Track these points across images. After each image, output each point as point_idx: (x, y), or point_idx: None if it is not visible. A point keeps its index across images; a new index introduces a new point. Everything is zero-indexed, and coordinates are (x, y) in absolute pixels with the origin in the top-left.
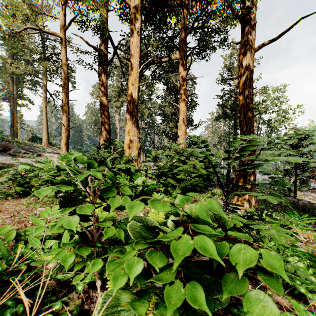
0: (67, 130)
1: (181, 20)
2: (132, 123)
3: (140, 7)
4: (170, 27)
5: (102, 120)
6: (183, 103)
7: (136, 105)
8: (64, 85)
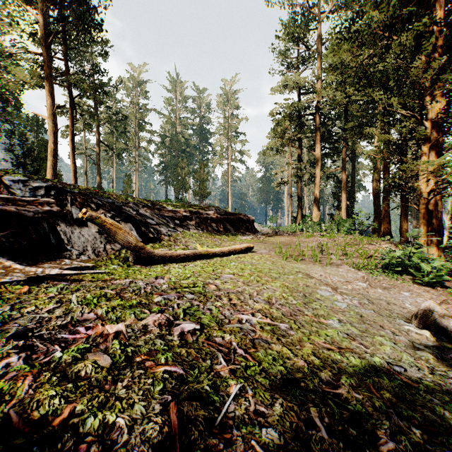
0: (291, 212)
1: (343, 148)
2: (316, 207)
3: (320, 154)
4: (336, 151)
5: (299, 204)
6: (344, 194)
7: (318, 199)
8: (290, 196)
